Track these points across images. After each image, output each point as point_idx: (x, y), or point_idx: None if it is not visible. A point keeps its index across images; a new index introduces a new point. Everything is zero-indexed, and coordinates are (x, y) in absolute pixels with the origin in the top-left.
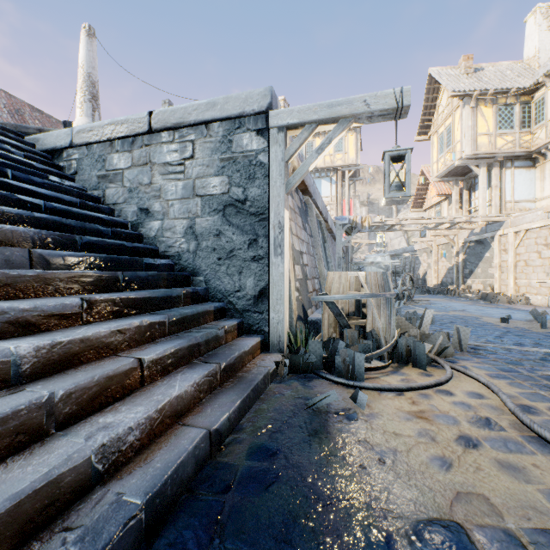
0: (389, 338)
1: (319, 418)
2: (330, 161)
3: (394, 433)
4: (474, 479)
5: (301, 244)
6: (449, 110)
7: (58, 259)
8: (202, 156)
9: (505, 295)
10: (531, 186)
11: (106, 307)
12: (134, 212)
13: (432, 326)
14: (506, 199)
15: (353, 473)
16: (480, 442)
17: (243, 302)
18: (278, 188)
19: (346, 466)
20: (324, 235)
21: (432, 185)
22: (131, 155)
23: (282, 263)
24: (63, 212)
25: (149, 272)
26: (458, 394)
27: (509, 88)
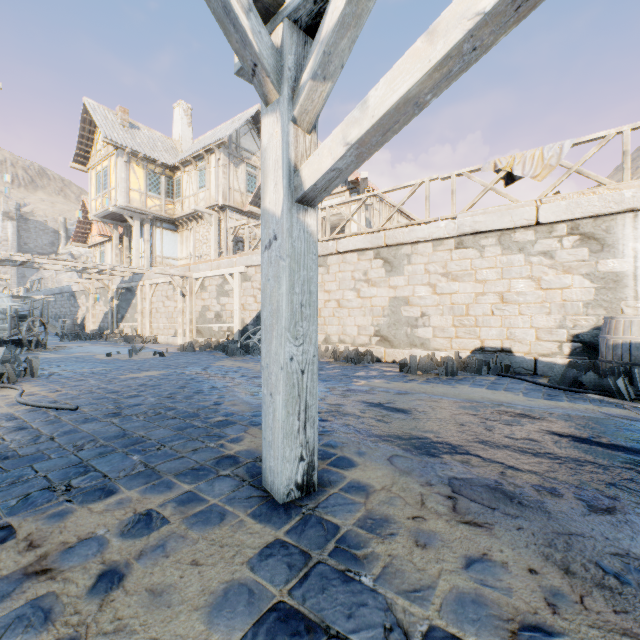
0: None
1: None
2: None
3: None
4: None
5: None
6: (107, 153)
7: None
8: None
9: (143, 336)
10: (176, 247)
11: None
12: None
13: None
14: (157, 254)
15: None
16: None
17: None
18: None
19: None
20: None
21: (95, 222)
22: None
23: None
24: None
25: None
26: None
27: (156, 159)
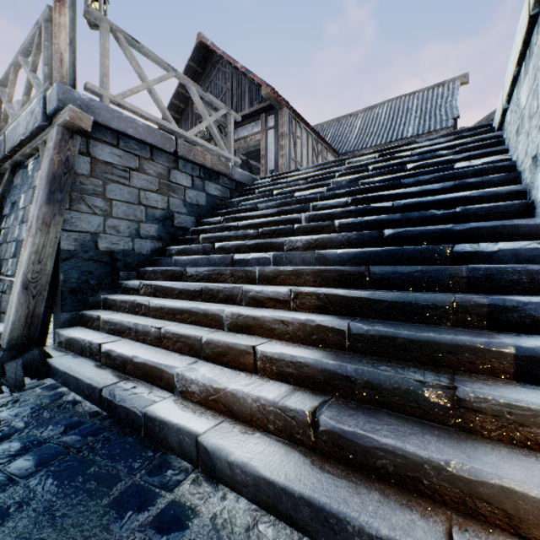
0: None
1: None
2: None
3: None
4: None
5: None
6: None
7: (335, 257)
8: None
9: None
10: None
11: (310, 300)
12: (528, 168)
13: None
14: None
15: None
16: None
17: None
18: None
19: None
20: None
21: None
22: (527, 77)
23: None
24: (412, 206)
25: (418, 266)
26: None
27: None
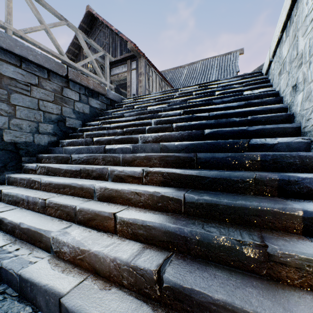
0: None
1: None
2: None
3: None
4: None
5: None
6: None
7: (173, 147)
8: None
9: None
10: None
11: (157, 177)
12: (289, 93)
13: None
14: None
15: None
16: None
17: None
18: None
19: None
20: None
21: None
22: (288, 38)
23: None
24: (220, 116)
25: (229, 153)
26: None
27: None
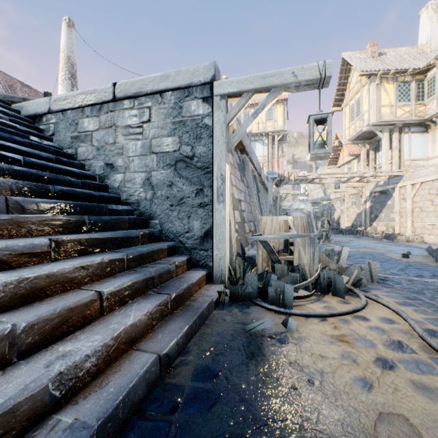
0: (313, 271)
1: (255, 342)
2: (263, 127)
3: (321, 355)
4: (394, 400)
5: (239, 193)
6: (359, 86)
7: (32, 205)
8: (157, 120)
9: (404, 235)
10: (424, 148)
11: (72, 246)
12: (101, 167)
13: (347, 260)
14: (404, 158)
15: (286, 394)
16: (396, 363)
17: (191, 241)
18: (221, 146)
19: (280, 387)
20: (258, 187)
21: (345, 146)
22: (98, 119)
23: (224, 209)
24: (40, 166)
25: (112, 217)
26: (372, 319)
27: (406, 68)
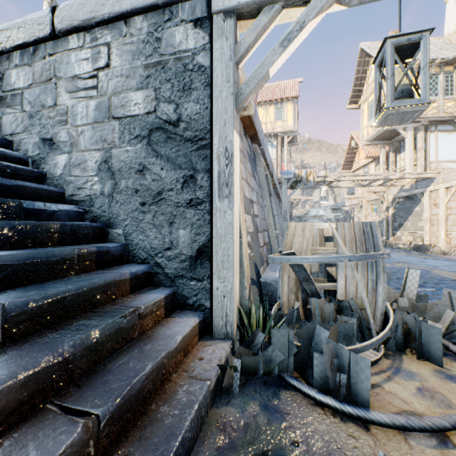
0: (375, 311)
1: None
2: (271, 127)
3: None
4: None
5: (251, 192)
6: None
7: None
8: (120, 64)
9: (437, 246)
10: (452, 148)
11: None
12: (35, 144)
13: (390, 281)
14: (430, 160)
15: None
16: None
17: (175, 264)
18: (225, 100)
19: None
20: (270, 189)
21: (361, 148)
22: (31, 69)
23: (230, 209)
24: None
25: (16, 221)
26: None
27: (434, 58)
